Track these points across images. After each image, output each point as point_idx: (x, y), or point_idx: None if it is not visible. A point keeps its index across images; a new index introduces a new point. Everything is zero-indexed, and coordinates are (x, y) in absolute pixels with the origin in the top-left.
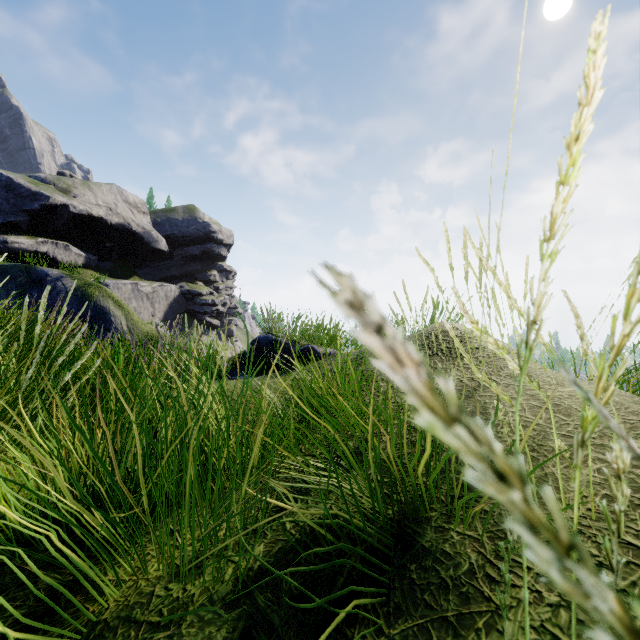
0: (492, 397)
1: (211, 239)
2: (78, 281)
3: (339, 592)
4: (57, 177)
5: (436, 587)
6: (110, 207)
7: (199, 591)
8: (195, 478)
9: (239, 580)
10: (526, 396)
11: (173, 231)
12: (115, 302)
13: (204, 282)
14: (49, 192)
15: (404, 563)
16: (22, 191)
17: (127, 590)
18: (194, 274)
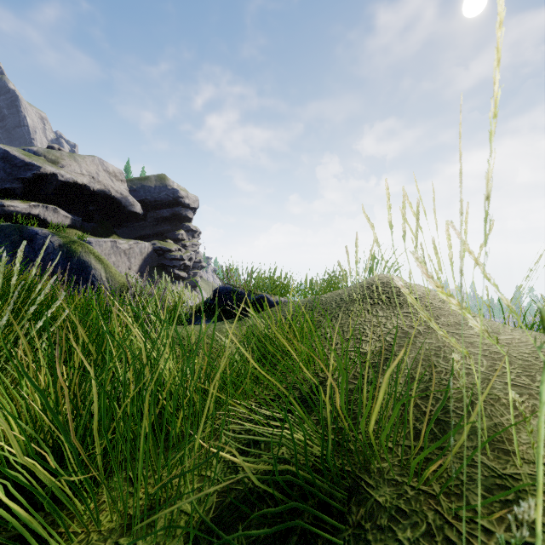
0: (432, 344)
1: (179, 203)
2: (64, 239)
3: None
4: (47, 150)
5: None
6: (93, 176)
7: None
8: (148, 429)
9: (190, 537)
10: (465, 343)
11: (147, 196)
12: (96, 257)
13: (173, 240)
14: (40, 163)
15: (358, 521)
16: (17, 162)
17: (78, 544)
18: (165, 233)
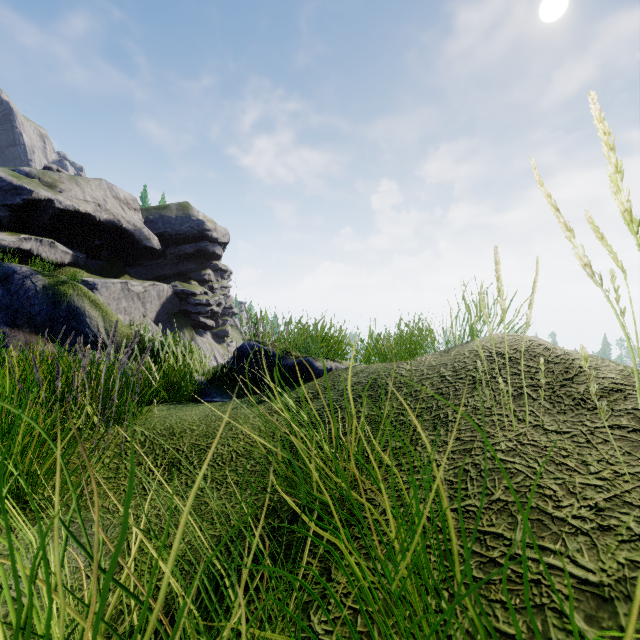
0: None
1: (205, 237)
2: (50, 279)
3: None
4: (42, 171)
5: None
6: (99, 203)
7: None
8: None
9: None
10: None
11: (166, 229)
12: (92, 302)
13: (198, 281)
14: (32, 186)
15: None
16: (3, 185)
17: None
18: (188, 273)
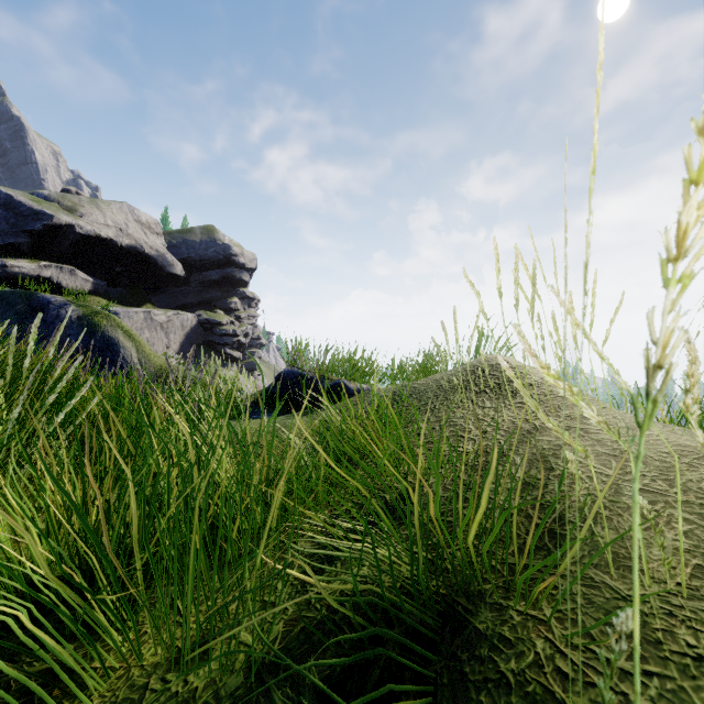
0: (551, 442)
1: (232, 263)
2: (84, 309)
3: (374, 692)
4: (62, 194)
5: (494, 684)
6: (120, 227)
7: (203, 684)
8: (200, 543)
9: (252, 671)
10: (591, 441)
11: (190, 254)
12: (125, 332)
13: (224, 310)
14: (53, 211)
15: (454, 651)
16: (23, 210)
17: (116, 681)
18: (213, 301)
